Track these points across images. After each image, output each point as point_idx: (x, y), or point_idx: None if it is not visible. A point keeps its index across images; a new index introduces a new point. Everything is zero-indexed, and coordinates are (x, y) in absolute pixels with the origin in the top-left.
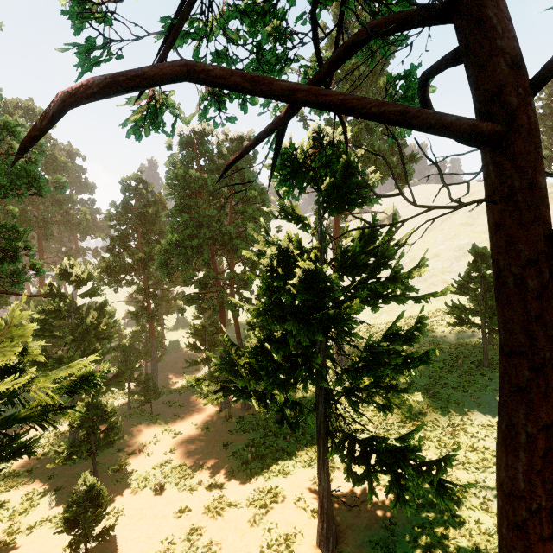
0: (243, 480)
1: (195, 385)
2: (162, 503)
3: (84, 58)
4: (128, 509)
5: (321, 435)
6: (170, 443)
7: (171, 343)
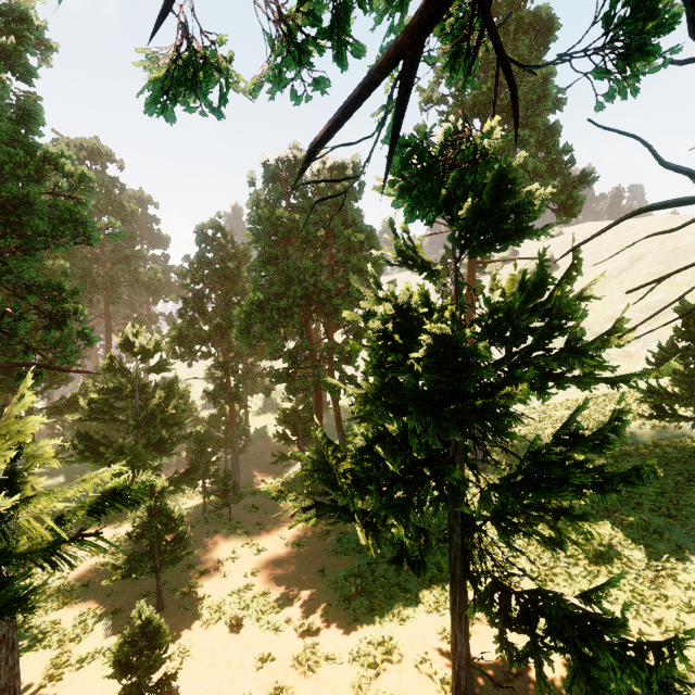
0: (344, 623)
1: (278, 498)
2: (239, 645)
3: None
4: (196, 648)
5: (457, 577)
6: (252, 562)
7: (257, 430)
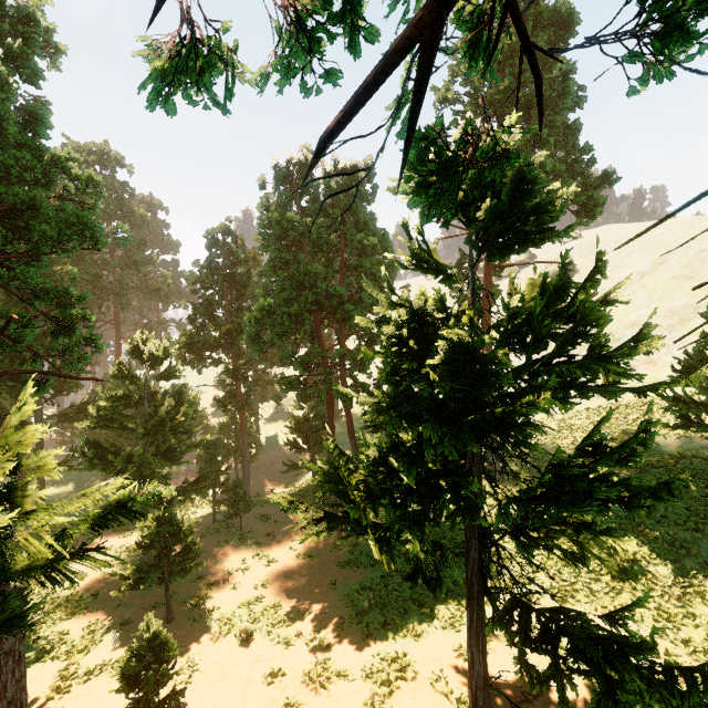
0: (357, 638)
1: (288, 510)
2: (249, 659)
3: None
4: (205, 662)
5: (474, 593)
6: (262, 573)
7: (268, 438)
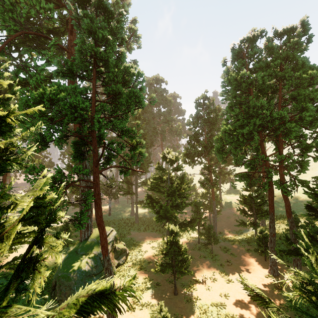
0: None
1: (255, 298)
2: None
3: None
4: None
5: None
6: (224, 287)
7: (226, 202)
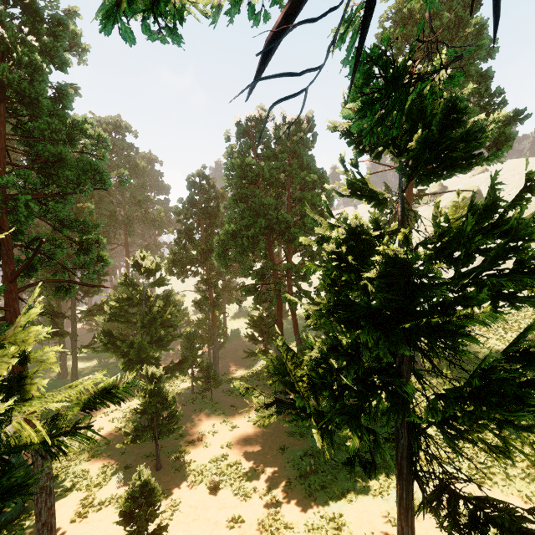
0: (300, 496)
1: (245, 395)
2: (216, 505)
3: None
4: (183, 504)
5: (403, 475)
6: (227, 436)
7: (233, 331)
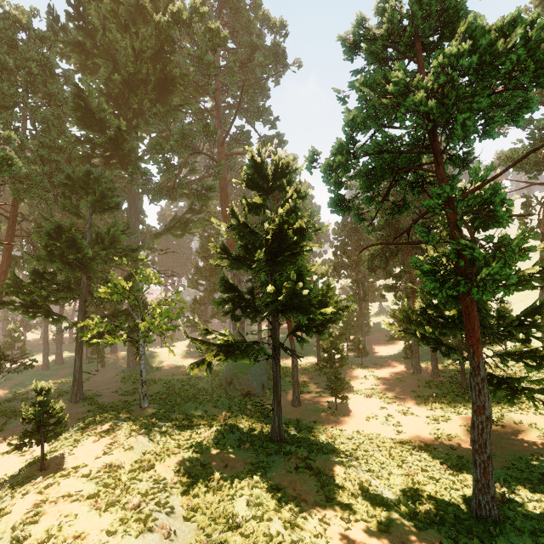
0: (424, 409)
1: (389, 327)
2: (371, 402)
3: (355, 217)
4: (352, 399)
5: None
6: (375, 381)
7: (374, 326)
